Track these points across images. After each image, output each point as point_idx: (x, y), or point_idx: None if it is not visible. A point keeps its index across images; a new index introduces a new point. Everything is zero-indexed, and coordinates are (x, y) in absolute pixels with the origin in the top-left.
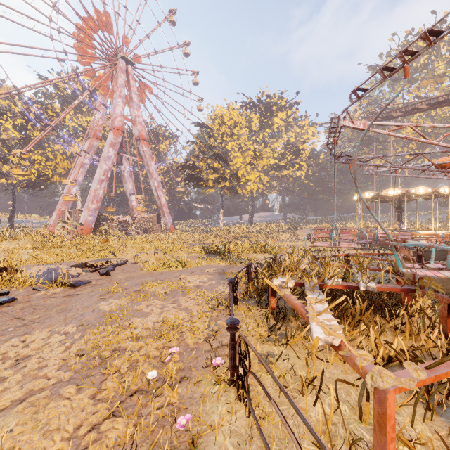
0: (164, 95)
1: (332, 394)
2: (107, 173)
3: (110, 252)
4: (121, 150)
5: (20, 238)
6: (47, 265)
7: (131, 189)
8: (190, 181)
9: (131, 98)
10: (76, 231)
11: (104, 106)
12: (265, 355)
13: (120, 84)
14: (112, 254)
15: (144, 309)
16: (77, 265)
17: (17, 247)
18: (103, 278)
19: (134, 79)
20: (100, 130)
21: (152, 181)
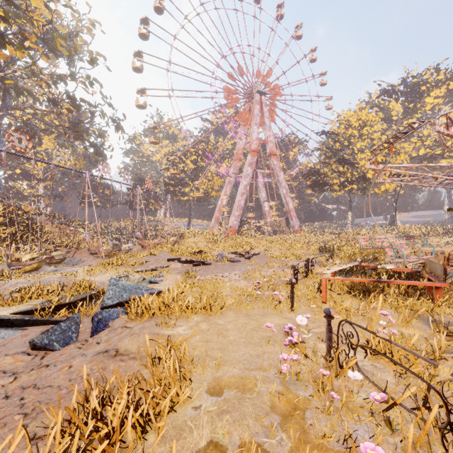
0: (292, 109)
1: (316, 285)
2: (246, 187)
3: (249, 247)
4: (257, 165)
5: (198, 236)
6: (218, 251)
7: (264, 197)
8: (314, 187)
9: (264, 122)
10: (226, 232)
11: (244, 135)
12: (311, 285)
13: (256, 114)
14: (250, 249)
15: (266, 270)
16: (232, 253)
17: (197, 242)
18: (247, 260)
19: (266, 105)
20: (241, 153)
21: (281, 189)
